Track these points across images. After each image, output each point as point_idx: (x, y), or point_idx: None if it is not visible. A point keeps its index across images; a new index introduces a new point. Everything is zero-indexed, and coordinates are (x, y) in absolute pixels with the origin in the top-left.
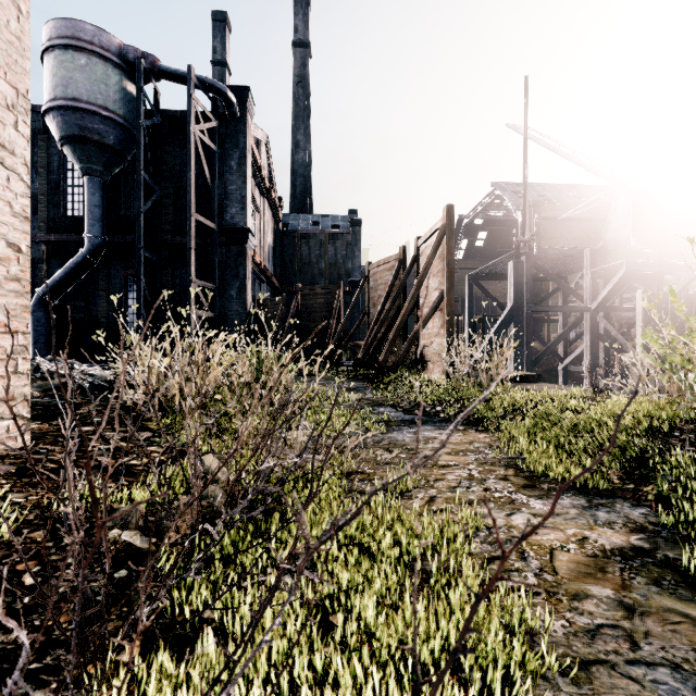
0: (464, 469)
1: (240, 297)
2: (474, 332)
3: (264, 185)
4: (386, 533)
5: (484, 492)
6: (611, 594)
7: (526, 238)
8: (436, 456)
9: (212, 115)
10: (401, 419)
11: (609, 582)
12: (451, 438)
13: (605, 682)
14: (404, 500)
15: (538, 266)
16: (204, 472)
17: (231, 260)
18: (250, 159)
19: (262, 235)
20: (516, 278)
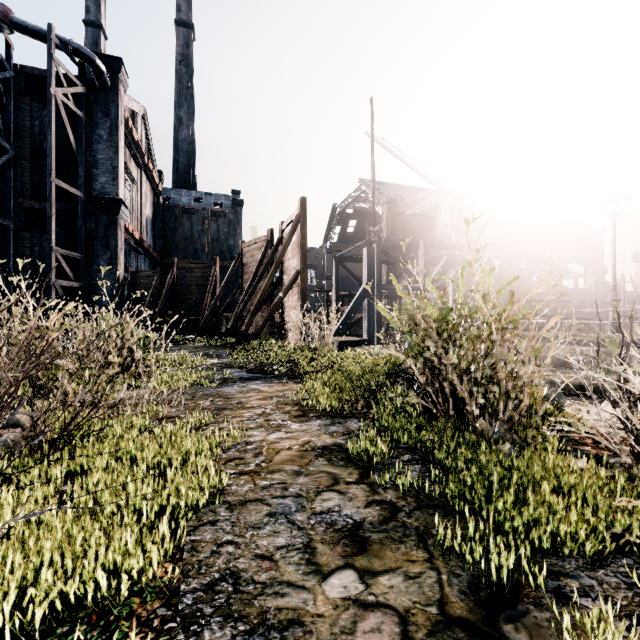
0: (262, 408)
1: (112, 268)
2: (342, 306)
3: (141, 157)
4: (159, 451)
5: (264, 422)
6: (296, 468)
7: (376, 229)
8: (247, 401)
9: (78, 80)
10: (240, 377)
11: (301, 462)
12: (270, 389)
13: (250, 508)
14: (196, 432)
15: (386, 253)
16: (13, 423)
17: (100, 230)
18: (123, 130)
19: (139, 207)
20: (369, 262)
